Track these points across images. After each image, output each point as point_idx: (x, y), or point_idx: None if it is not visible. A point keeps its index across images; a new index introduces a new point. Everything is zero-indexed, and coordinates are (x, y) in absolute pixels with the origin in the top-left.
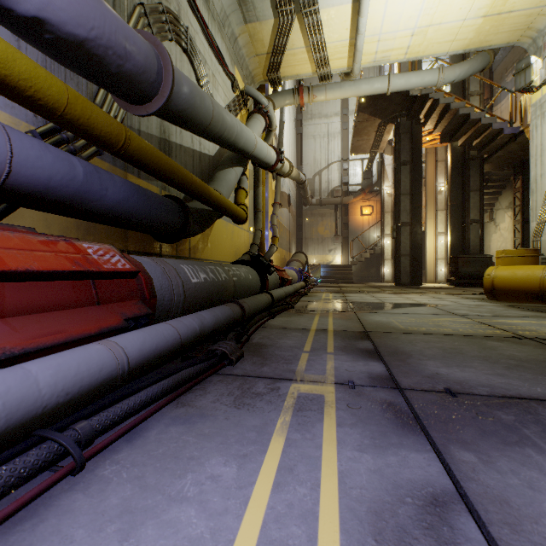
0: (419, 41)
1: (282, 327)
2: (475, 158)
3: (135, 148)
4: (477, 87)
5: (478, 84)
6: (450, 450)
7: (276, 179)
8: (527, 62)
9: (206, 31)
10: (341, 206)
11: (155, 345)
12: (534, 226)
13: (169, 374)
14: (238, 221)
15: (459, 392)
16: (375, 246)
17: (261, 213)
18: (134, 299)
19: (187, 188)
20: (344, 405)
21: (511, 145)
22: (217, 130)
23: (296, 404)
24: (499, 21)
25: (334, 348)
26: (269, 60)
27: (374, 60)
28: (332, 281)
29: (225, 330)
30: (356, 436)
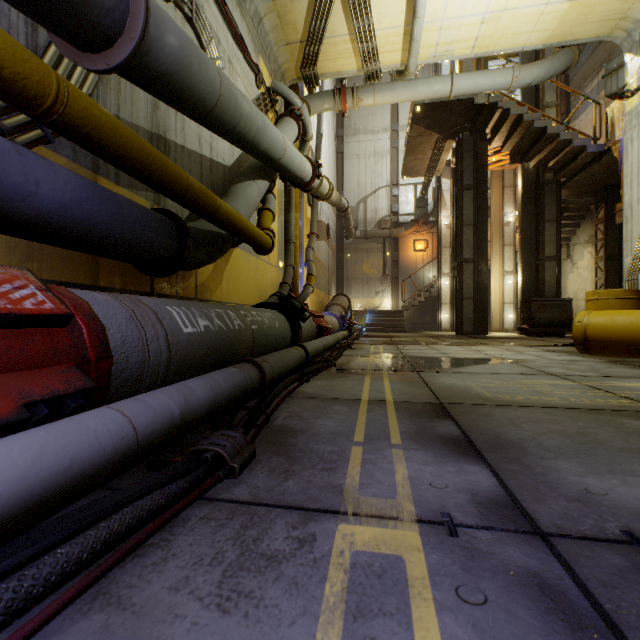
0: (490, 31)
1: (320, 396)
2: (551, 182)
3: (78, 112)
4: (553, 97)
5: (554, 93)
6: None
7: (313, 204)
8: (620, 61)
9: None
10: (390, 239)
11: (68, 461)
12: (629, 262)
13: (91, 520)
14: (261, 250)
15: None
16: (431, 287)
17: (293, 245)
18: (60, 364)
19: (180, 193)
20: (450, 593)
21: (594, 166)
22: (229, 118)
23: (350, 593)
24: (589, 7)
25: (402, 435)
26: (303, 50)
27: (435, 55)
28: (380, 330)
29: (233, 406)
30: None
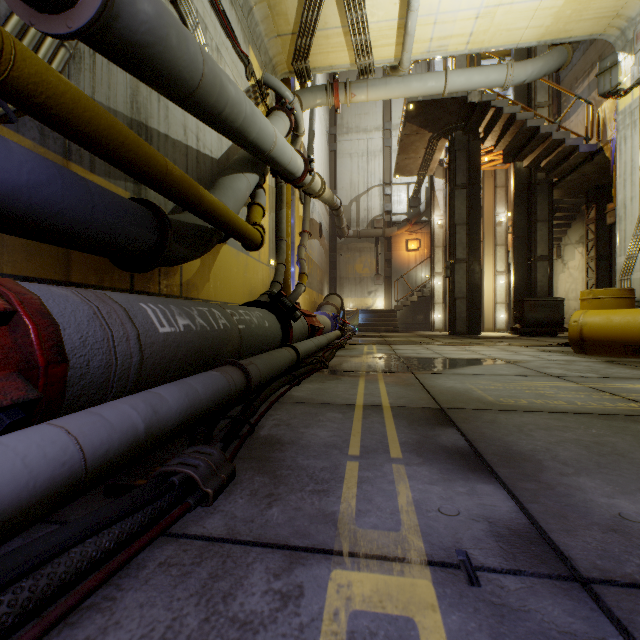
0: (484, 26)
1: (311, 401)
2: (543, 182)
3: (29, 76)
4: (545, 97)
5: (546, 93)
6: None
7: (305, 202)
8: (613, 60)
9: None
10: (383, 239)
11: None
12: (622, 261)
13: (4, 581)
14: (249, 245)
15: None
16: (424, 287)
17: (285, 243)
18: None
19: (157, 180)
20: None
21: (586, 166)
22: (213, 102)
23: None
24: (583, 4)
25: (402, 447)
26: (294, 43)
27: (429, 51)
28: (372, 330)
29: (214, 414)
30: None
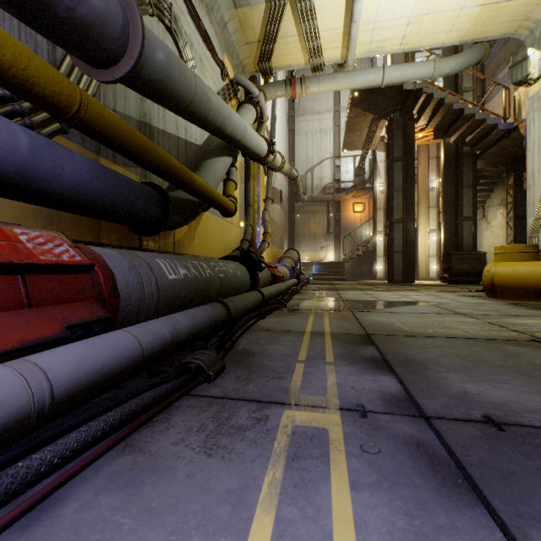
0: (415, 31)
1: (273, 329)
2: (468, 154)
3: (94, 116)
4: (470, 83)
5: (471, 80)
6: (533, 540)
7: (268, 174)
8: (524, 54)
9: (193, 11)
10: (333, 202)
11: (101, 363)
12: (531, 222)
13: (118, 402)
14: (226, 213)
15: (504, 421)
16: (367, 243)
17: (252, 208)
18: (86, 300)
19: (165, 171)
20: (356, 447)
21: (504, 141)
22: (202, 111)
23: (290, 447)
24: (497, 11)
25: (334, 356)
26: (260, 48)
27: (369, 51)
28: (324, 279)
29: (207, 335)
30: (382, 511)
